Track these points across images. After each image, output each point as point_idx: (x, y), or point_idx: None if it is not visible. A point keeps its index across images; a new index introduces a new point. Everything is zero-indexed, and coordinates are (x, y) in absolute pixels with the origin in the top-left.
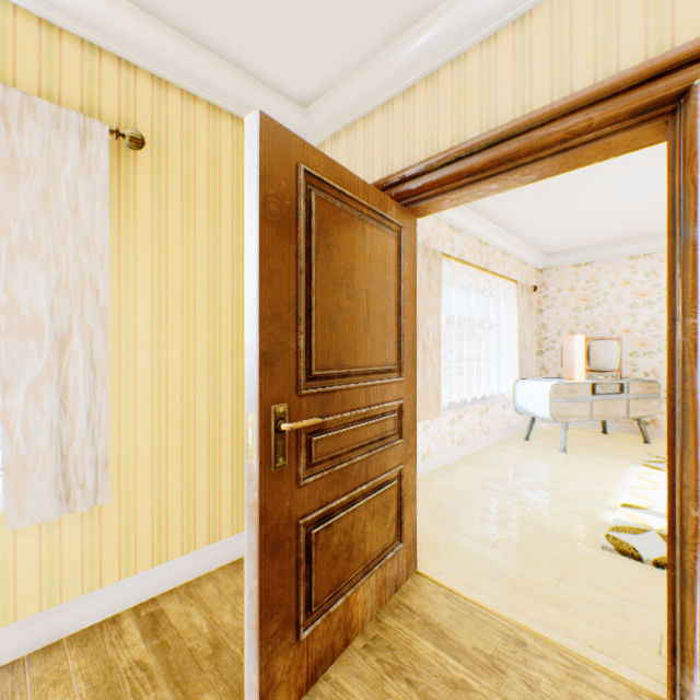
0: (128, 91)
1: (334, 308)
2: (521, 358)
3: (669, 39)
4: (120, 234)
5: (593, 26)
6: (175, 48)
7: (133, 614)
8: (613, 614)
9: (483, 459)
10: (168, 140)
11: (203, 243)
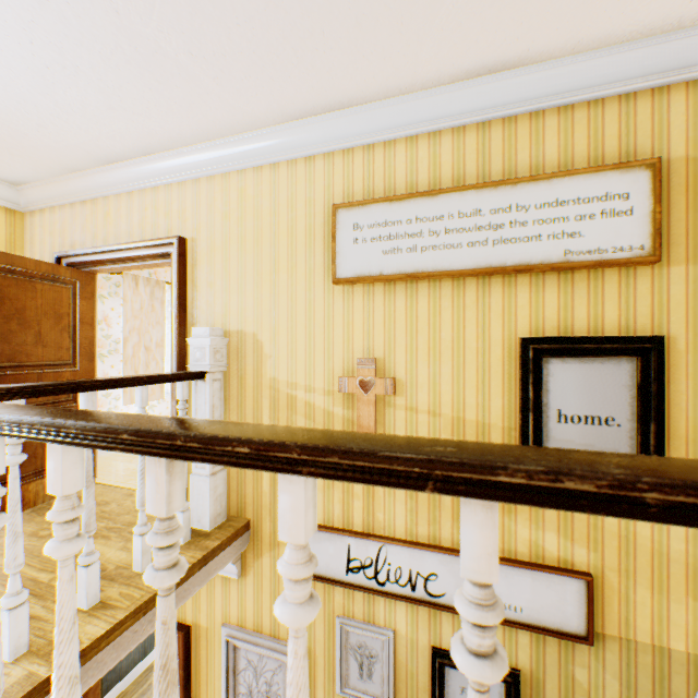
0: None
1: (7, 331)
2: None
3: (172, 230)
4: None
5: (152, 212)
6: None
7: None
8: None
9: None
10: None
11: None
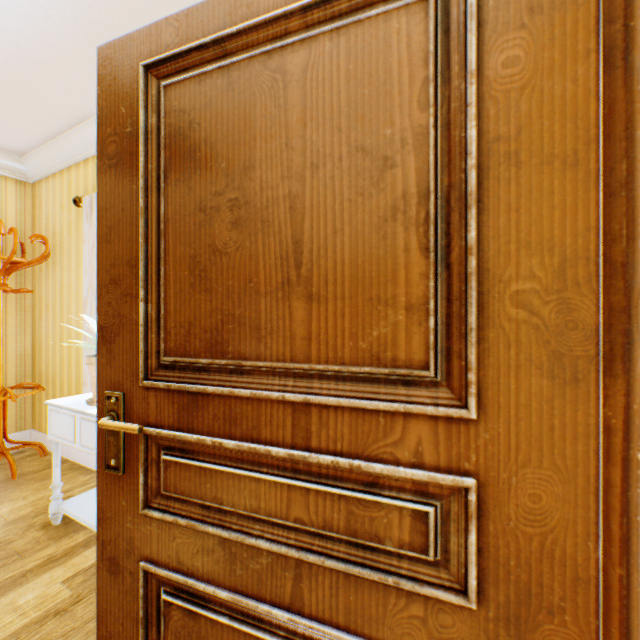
0: None
1: (202, 253)
2: None
3: None
4: None
5: None
6: None
7: None
8: None
9: None
10: None
11: None
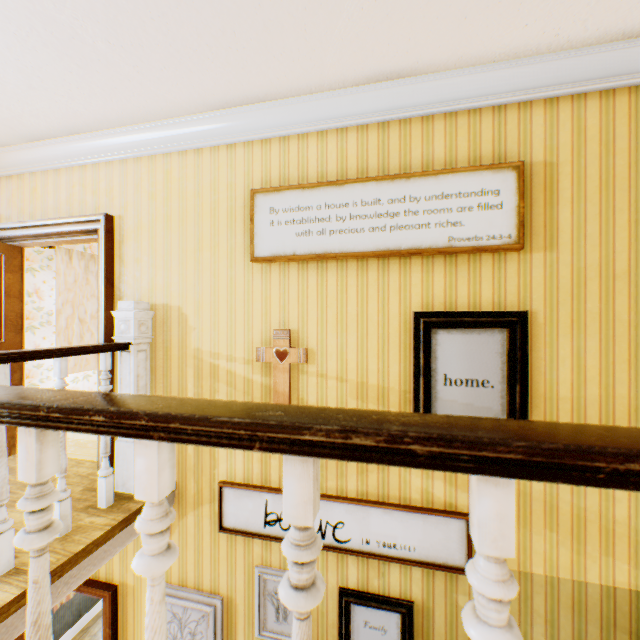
0: None
1: None
2: None
3: (99, 207)
4: None
5: (80, 189)
6: None
7: None
8: None
9: None
10: None
11: None
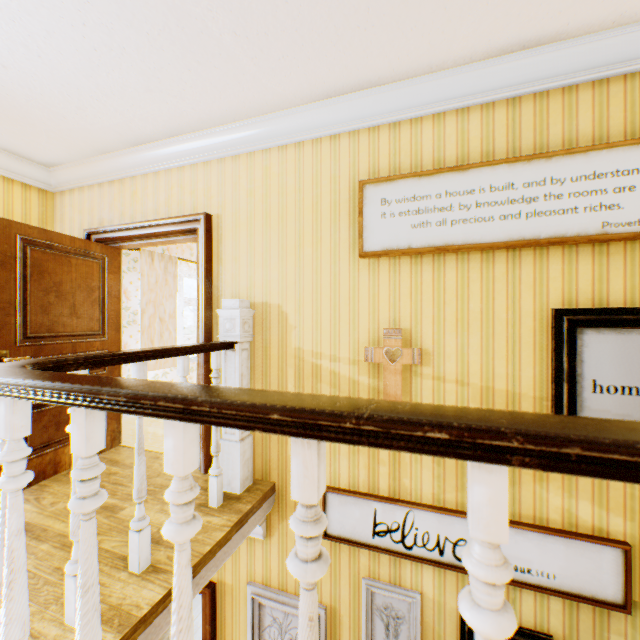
0: None
1: (46, 303)
2: None
3: (197, 207)
4: None
5: (178, 190)
6: None
7: None
8: None
9: None
10: None
11: None
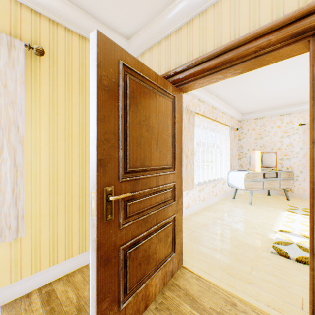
0: (36, 26)
1: (139, 136)
2: (231, 161)
3: None
4: (32, 99)
5: None
6: (61, 6)
7: (38, 292)
8: (278, 287)
9: (214, 208)
10: (58, 52)
11: (76, 104)
